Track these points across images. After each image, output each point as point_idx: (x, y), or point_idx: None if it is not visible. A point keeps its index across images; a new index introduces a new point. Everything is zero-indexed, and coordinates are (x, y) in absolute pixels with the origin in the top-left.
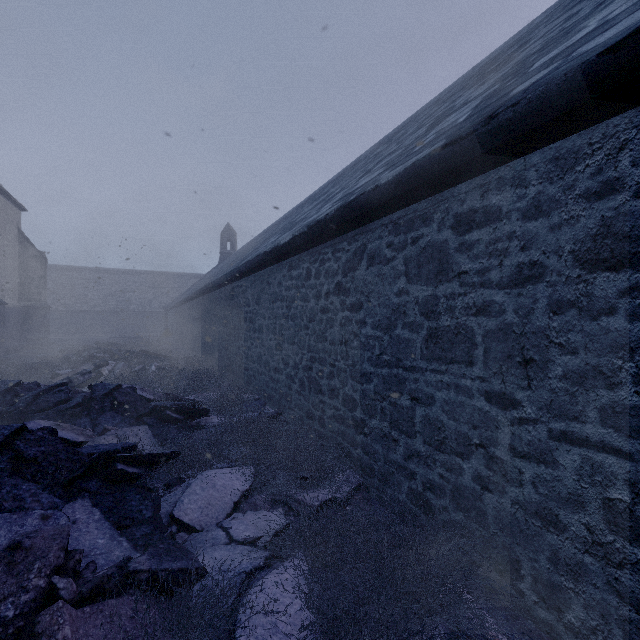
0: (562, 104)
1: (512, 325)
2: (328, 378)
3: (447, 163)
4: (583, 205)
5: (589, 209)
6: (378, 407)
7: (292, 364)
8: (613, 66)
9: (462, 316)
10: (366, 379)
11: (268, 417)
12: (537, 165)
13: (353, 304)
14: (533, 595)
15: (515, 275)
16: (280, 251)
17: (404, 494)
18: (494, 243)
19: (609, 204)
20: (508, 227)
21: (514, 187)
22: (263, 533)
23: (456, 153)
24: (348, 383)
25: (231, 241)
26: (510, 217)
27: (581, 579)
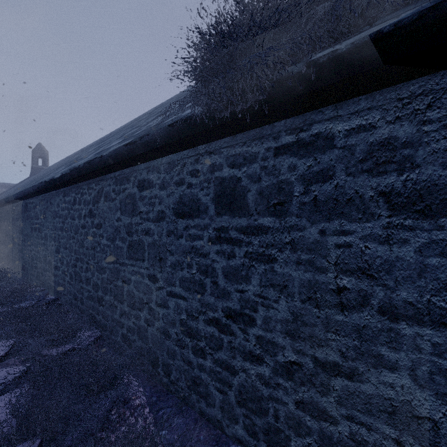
0: (162, 141)
1: (156, 241)
2: (85, 272)
3: (129, 153)
4: (175, 187)
5: (177, 190)
6: (109, 288)
7: (65, 263)
8: (173, 132)
9: (141, 235)
10: (103, 271)
11: (46, 303)
12: (164, 164)
13: (97, 224)
14: (162, 372)
15: (157, 216)
16: (55, 182)
17: (120, 337)
18: (151, 199)
19: (181, 189)
20: (155, 192)
21: (157, 172)
22: (5, 380)
23: (132, 149)
24: (95, 274)
25: (43, 158)
26: (156, 187)
27: (175, 358)
